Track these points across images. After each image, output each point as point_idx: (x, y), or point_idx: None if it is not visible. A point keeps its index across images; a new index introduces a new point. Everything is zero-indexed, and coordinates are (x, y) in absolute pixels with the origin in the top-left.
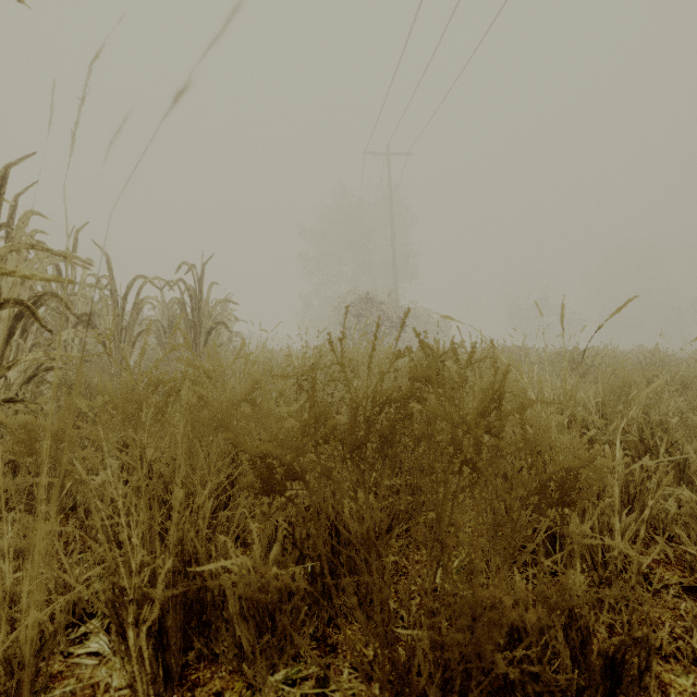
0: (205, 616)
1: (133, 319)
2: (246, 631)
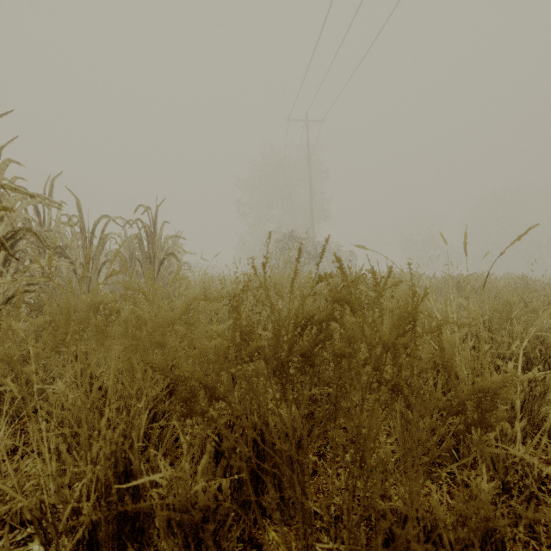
0: (138, 523)
1: (99, 251)
2: (173, 543)
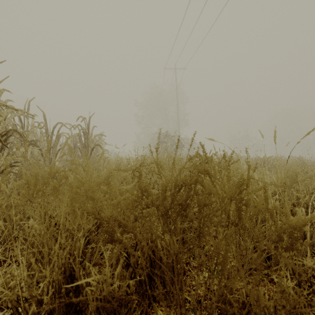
0: (78, 306)
1: (56, 143)
2: None
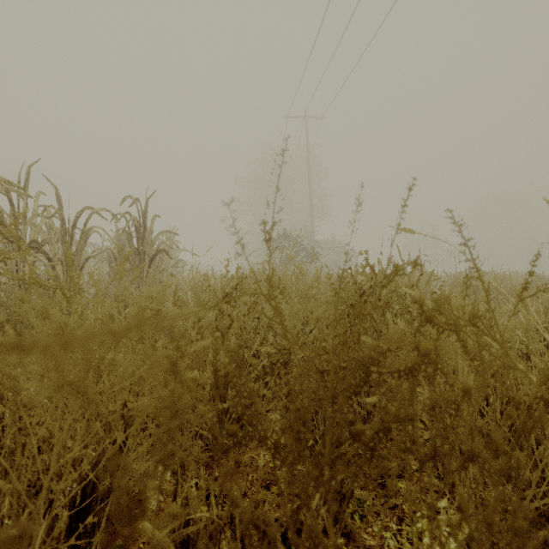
0: None
1: (81, 246)
2: None
